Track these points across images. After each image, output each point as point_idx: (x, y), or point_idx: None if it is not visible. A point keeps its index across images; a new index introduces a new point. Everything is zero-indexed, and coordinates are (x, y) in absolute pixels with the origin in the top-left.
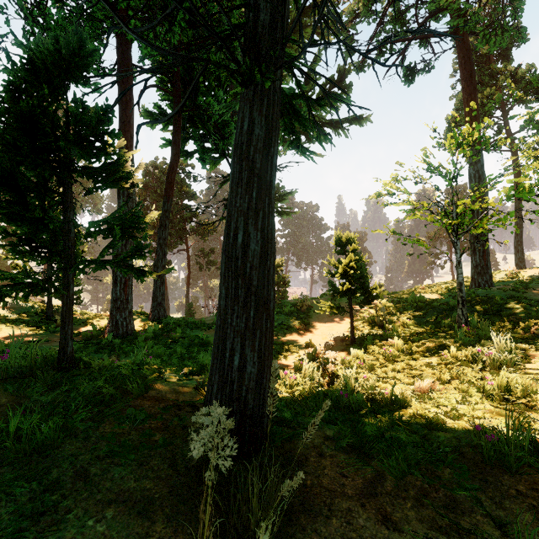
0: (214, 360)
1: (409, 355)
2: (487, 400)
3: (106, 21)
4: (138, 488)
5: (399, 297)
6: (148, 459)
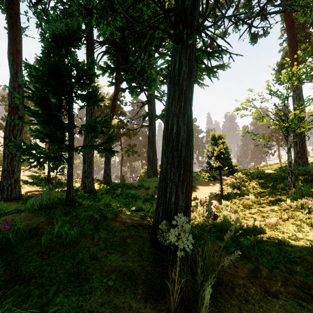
0: (159, 198)
1: (259, 205)
2: None
3: (80, 16)
4: (125, 266)
5: (248, 172)
6: (126, 251)
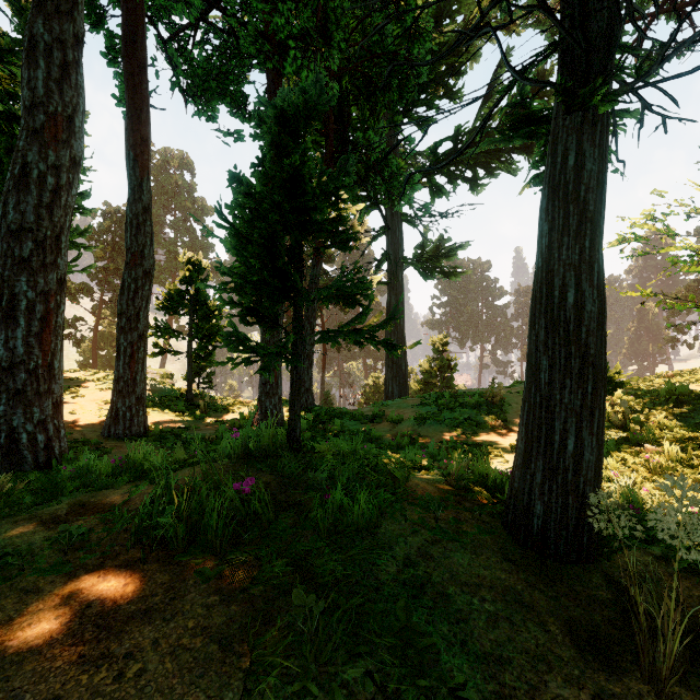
0: (532, 443)
1: (690, 468)
2: None
3: (258, 57)
4: (494, 577)
5: (635, 388)
6: (478, 549)
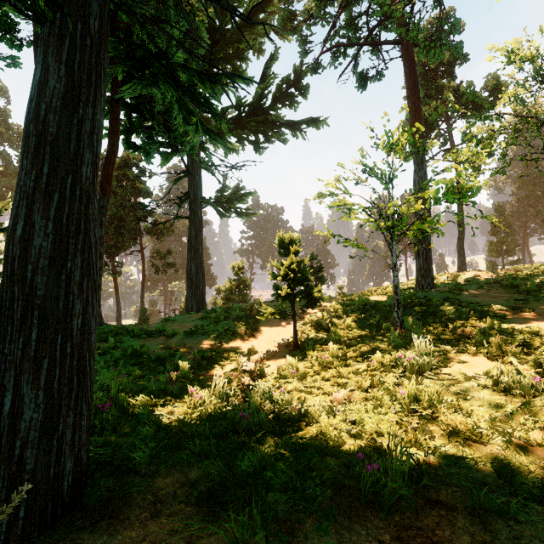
0: None
1: (343, 361)
2: (396, 412)
3: None
4: None
5: (352, 300)
6: None
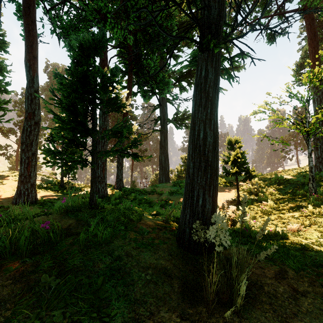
0: (186, 201)
1: (278, 211)
2: None
3: (94, 21)
4: (158, 263)
5: (265, 177)
6: (157, 251)
